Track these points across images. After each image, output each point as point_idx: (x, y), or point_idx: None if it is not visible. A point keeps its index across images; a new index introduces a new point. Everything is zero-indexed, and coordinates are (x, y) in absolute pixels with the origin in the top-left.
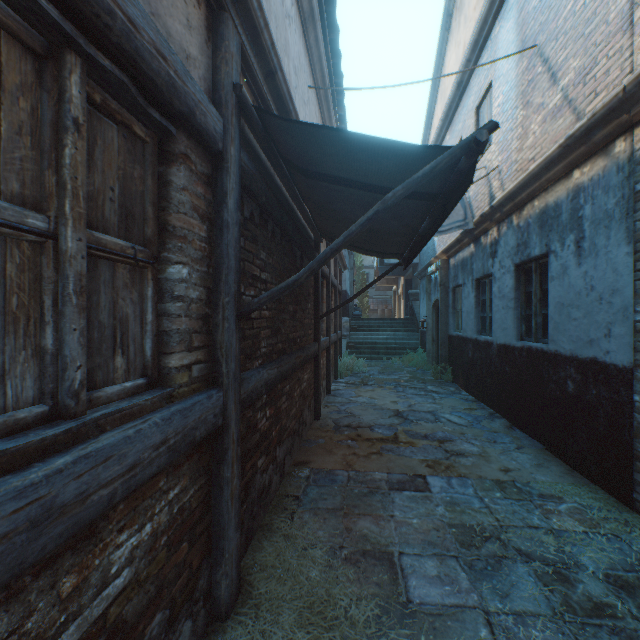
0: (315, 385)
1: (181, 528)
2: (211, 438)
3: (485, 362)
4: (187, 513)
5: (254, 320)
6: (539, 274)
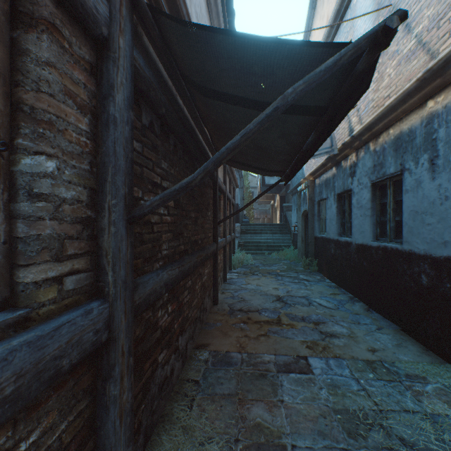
0: (214, 277)
1: None
2: (96, 353)
3: (345, 257)
4: None
5: (154, 224)
6: (393, 188)
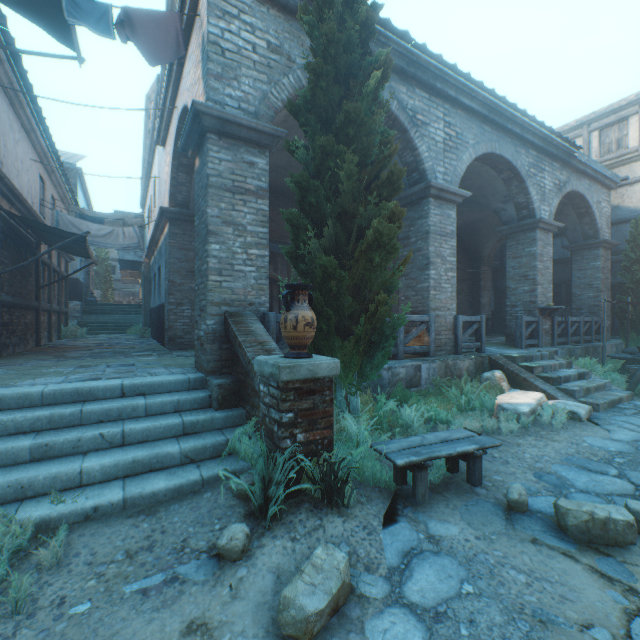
0: (37, 327)
1: None
2: None
3: (155, 318)
4: None
5: (3, 277)
6: None
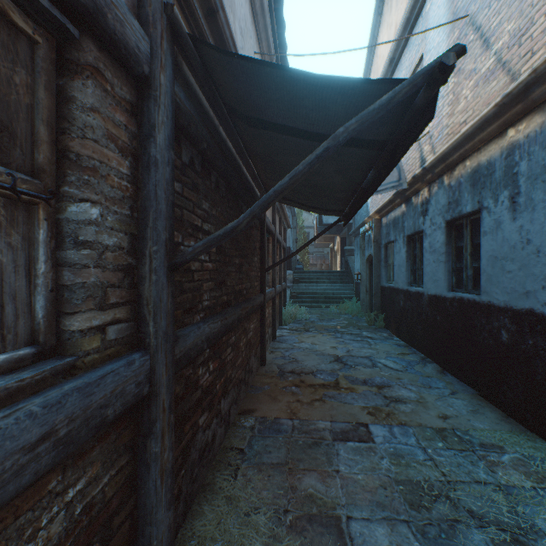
0: (261, 333)
1: (88, 530)
2: (136, 408)
3: (416, 311)
4: (98, 508)
5: (195, 272)
6: (470, 230)
